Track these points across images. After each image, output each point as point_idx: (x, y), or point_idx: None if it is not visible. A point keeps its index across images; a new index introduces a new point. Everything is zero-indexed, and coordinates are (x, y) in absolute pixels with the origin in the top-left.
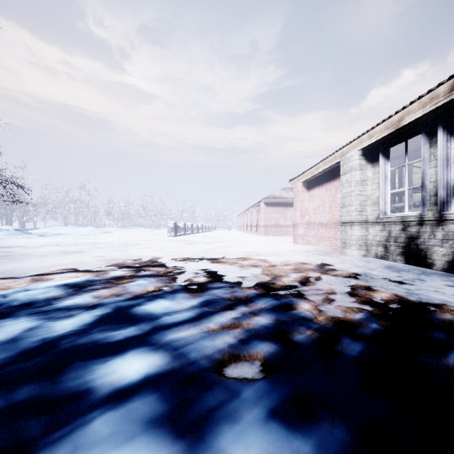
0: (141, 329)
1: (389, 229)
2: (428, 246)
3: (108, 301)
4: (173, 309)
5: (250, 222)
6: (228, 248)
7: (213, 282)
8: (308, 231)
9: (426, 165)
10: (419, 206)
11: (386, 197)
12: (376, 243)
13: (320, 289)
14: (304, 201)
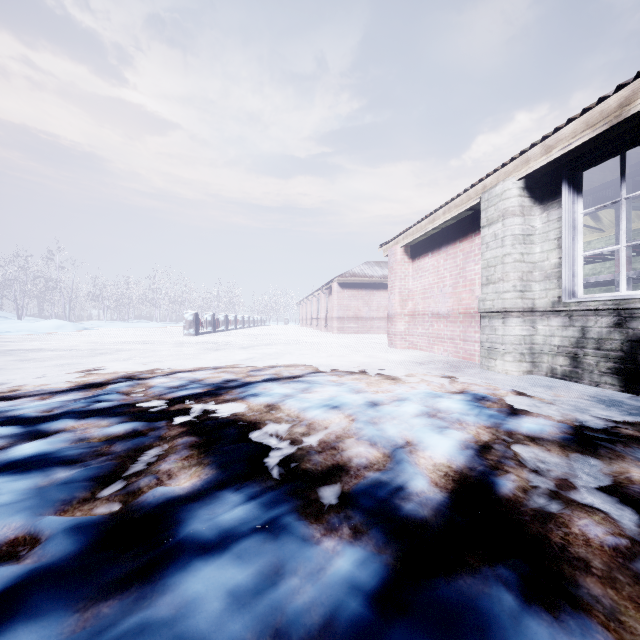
0: None
1: (583, 324)
2: None
3: None
4: None
5: (317, 313)
6: (279, 358)
7: (217, 497)
8: (412, 327)
9: None
10: None
11: (576, 264)
12: (552, 350)
13: (555, 515)
14: (406, 278)
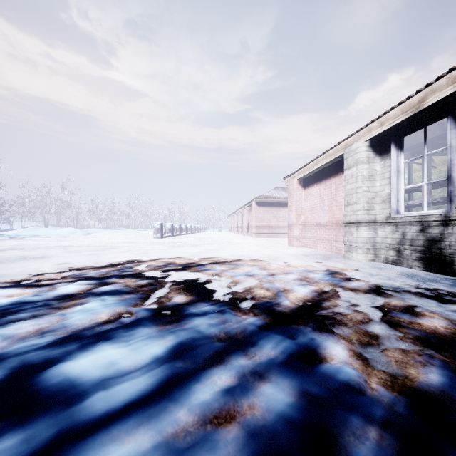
0: (32, 441)
1: (403, 230)
2: (455, 250)
3: (16, 351)
4: (121, 369)
5: (241, 223)
6: (217, 251)
7: (197, 304)
8: (304, 232)
9: (454, 154)
10: (434, 204)
11: (399, 194)
12: (386, 246)
13: (343, 313)
14: (300, 200)
